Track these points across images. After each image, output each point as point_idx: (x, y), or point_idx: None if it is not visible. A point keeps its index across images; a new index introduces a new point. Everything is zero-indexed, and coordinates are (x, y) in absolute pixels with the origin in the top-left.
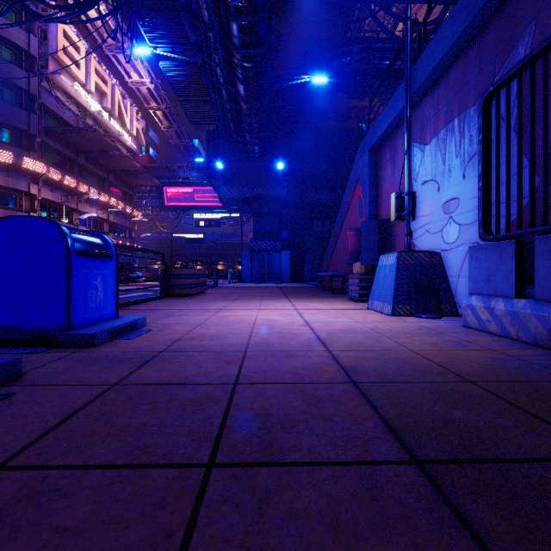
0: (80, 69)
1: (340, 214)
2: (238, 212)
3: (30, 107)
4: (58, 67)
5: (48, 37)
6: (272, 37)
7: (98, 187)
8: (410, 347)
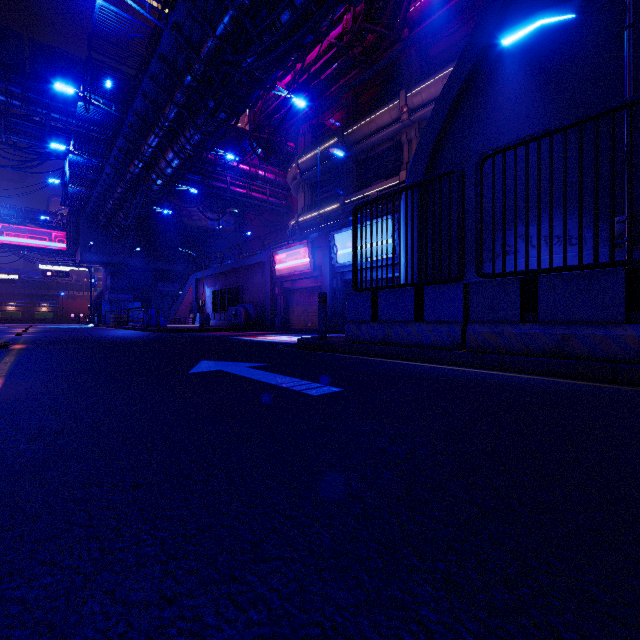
0: None
1: (183, 293)
2: (87, 267)
3: None
4: None
5: None
6: None
7: None
8: None
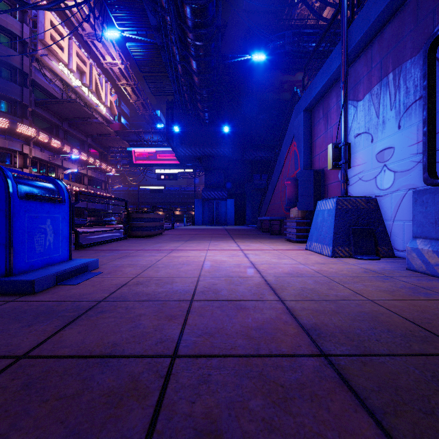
0: (64, 52)
1: (277, 168)
2: (191, 168)
3: (23, 82)
4: (45, 50)
5: (38, 26)
6: (219, 20)
7: (79, 148)
8: (367, 296)
